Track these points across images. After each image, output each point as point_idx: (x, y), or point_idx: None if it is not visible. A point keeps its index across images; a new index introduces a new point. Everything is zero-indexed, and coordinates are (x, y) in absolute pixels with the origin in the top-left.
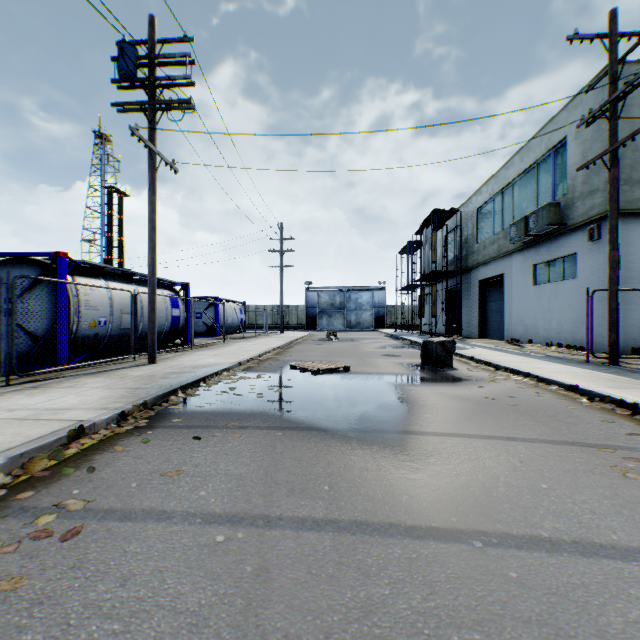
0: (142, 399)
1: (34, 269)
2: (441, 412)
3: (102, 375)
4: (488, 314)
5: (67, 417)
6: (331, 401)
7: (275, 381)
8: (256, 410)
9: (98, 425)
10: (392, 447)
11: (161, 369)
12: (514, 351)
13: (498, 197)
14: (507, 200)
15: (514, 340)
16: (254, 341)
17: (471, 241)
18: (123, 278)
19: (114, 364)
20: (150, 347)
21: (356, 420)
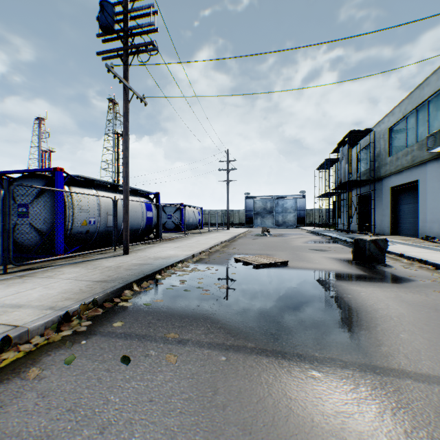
0: (93, 296)
1: (41, 181)
2: (416, 331)
3: (82, 265)
4: (400, 215)
5: (8, 319)
6: (277, 304)
7: (221, 274)
8: (200, 313)
9: (32, 331)
10: (388, 411)
11: (129, 260)
12: (438, 248)
13: (411, 115)
14: (421, 116)
15: (429, 237)
16: (207, 236)
17: (383, 155)
18: (110, 189)
19: (98, 254)
20: (124, 241)
21: (313, 339)
